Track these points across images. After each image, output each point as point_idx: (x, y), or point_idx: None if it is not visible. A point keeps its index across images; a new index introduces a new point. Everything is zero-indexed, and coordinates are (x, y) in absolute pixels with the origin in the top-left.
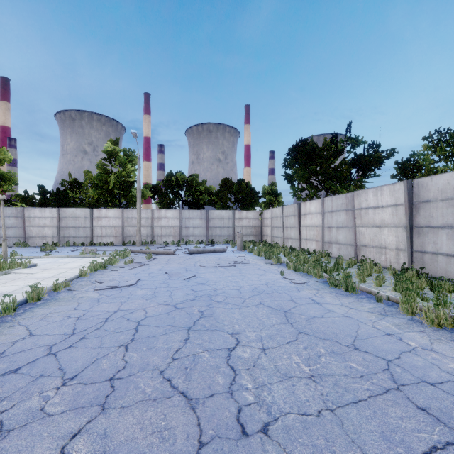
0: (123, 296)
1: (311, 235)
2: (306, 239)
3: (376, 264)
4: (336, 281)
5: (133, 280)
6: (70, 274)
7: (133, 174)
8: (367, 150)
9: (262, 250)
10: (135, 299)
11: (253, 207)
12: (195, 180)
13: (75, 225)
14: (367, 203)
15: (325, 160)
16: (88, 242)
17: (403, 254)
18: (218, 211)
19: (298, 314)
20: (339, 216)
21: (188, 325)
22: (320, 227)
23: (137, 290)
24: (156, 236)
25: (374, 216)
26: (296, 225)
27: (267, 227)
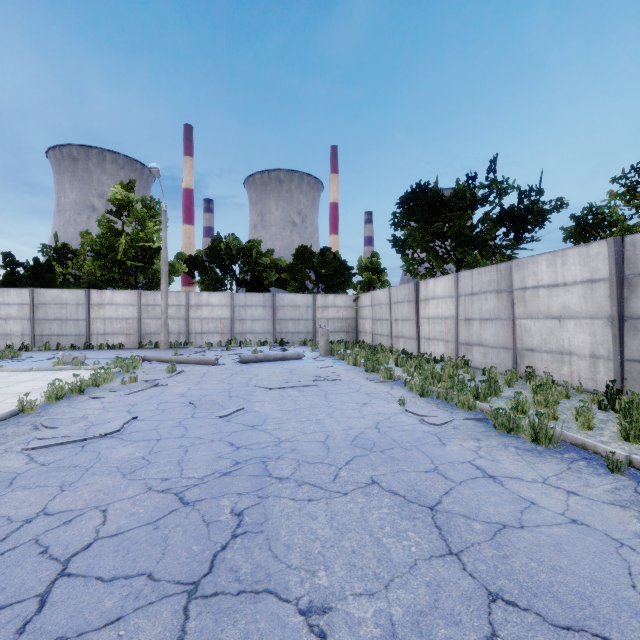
0: (76, 464)
1: (437, 332)
2: (429, 338)
3: (554, 381)
4: (510, 420)
5: (118, 421)
6: (6, 406)
7: (157, 237)
8: (520, 200)
9: (360, 355)
10: (100, 473)
11: (344, 290)
12: (256, 248)
13: (60, 317)
14: (537, 278)
15: (459, 214)
16: (82, 344)
17: (604, 364)
18: (291, 295)
19: (463, 518)
20: (485, 300)
21: (194, 571)
22: (451, 319)
23: (116, 447)
24: (193, 334)
25: (550, 299)
26: (411, 317)
27: (365, 319)
